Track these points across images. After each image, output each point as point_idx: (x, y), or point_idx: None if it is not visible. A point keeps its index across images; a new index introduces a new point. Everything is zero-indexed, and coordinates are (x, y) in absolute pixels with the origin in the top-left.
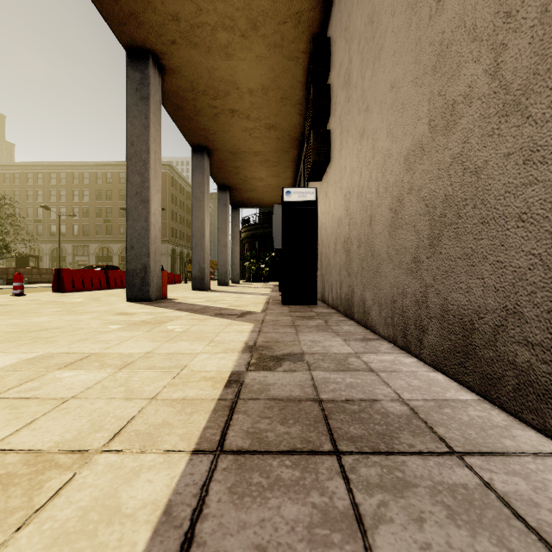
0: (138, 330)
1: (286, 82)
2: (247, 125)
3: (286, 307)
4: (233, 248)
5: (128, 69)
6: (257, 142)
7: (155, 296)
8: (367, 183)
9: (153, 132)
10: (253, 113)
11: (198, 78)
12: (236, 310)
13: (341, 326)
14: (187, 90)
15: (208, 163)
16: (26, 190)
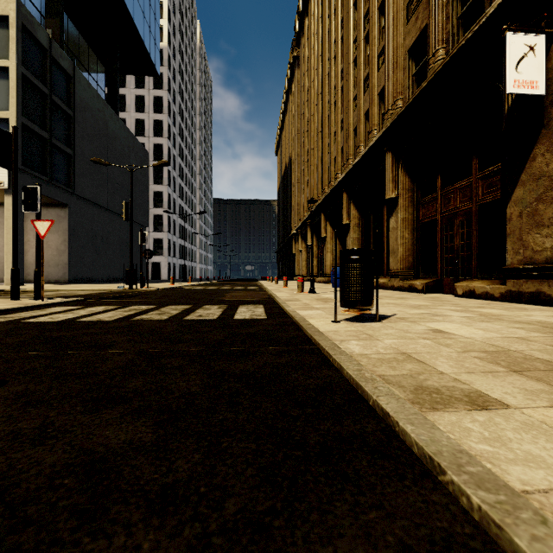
0: None
1: None
2: None
3: None
4: None
5: None
6: None
7: None
8: None
9: None
10: None
11: None
12: None
13: None
14: None
15: None
16: None
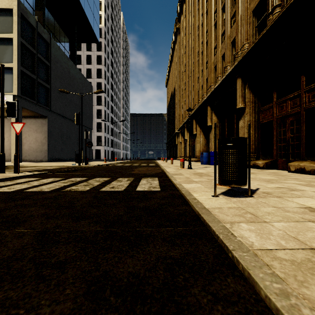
0: None
1: None
2: None
3: None
4: None
5: None
6: None
7: None
8: None
9: None
10: None
11: None
12: None
13: None
14: None
15: None
16: None
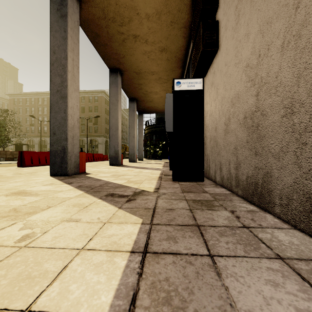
0: None
1: (175, 5)
2: (146, 49)
3: (177, 184)
4: (139, 139)
5: None
6: (153, 63)
7: (73, 171)
8: None
9: (71, 43)
10: (150, 37)
11: (108, 5)
12: (131, 188)
13: (268, 230)
14: (101, 18)
15: (120, 80)
16: (25, 107)
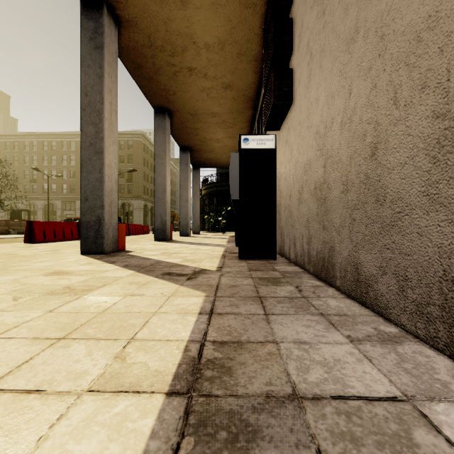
0: (40, 308)
1: (243, 35)
2: (204, 84)
3: (244, 263)
4: (194, 203)
5: (82, 18)
6: (214, 103)
7: (110, 248)
8: (366, 98)
9: (108, 82)
10: (210, 71)
11: (155, 31)
12: (189, 267)
13: (323, 299)
14: (145, 46)
15: (169, 124)
16: (23, 155)
